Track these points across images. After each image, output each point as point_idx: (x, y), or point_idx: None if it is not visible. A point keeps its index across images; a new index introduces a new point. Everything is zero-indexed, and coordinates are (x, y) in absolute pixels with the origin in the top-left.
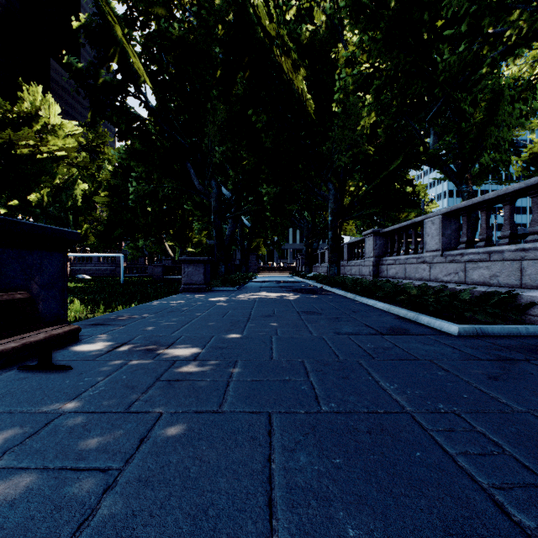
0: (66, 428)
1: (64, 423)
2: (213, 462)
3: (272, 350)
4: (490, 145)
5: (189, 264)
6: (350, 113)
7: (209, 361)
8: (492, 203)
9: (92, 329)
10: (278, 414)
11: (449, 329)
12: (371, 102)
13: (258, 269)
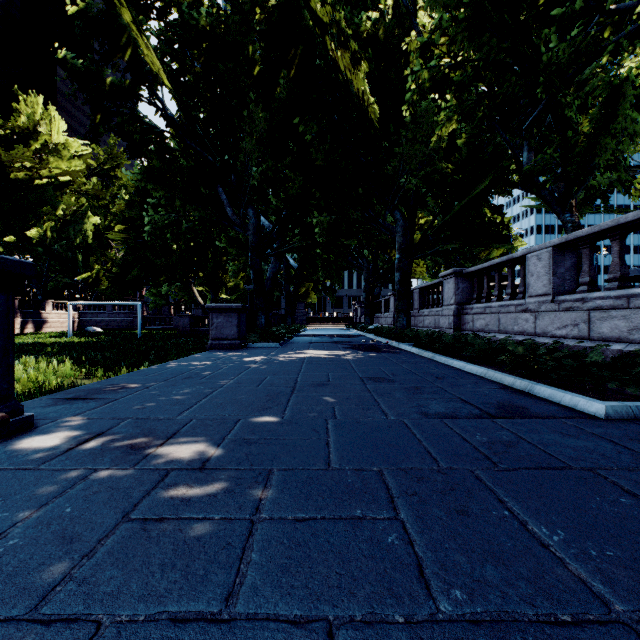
0: None
1: None
2: None
3: (329, 446)
4: (605, 160)
5: (219, 313)
6: (423, 122)
7: (225, 472)
8: (628, 229)
9: (63, 408)
10: (349, 630)
11: (588, 407)
12: (453, 104)
13: (307, 320)
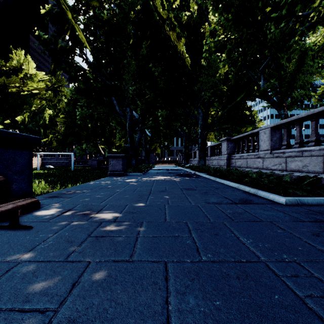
0: (21, 274)
1: (20, 270)
2: (125, 304)
3: (166, 214)
4: (299, 85)
5: (113, 158)
6: (212, 66)
7: (124, 222)
8: (303, 120)
9: (49, 200)
10: (172, 263)
11: (279, 200)
12: (226, 58)
13: (155, 162)
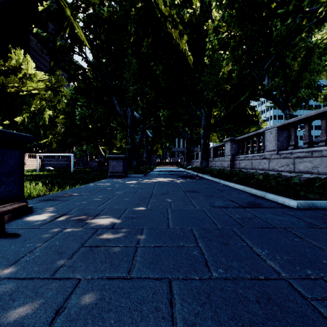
0: None
1: None
2: None
3: (169, 219)
4: (305, 84)
5: (113, 160)
6: (215, 64)
7: (123, 229)
8: (312, 119)
9: (44, 203)
10: (177, 281)
11: (289, 203)
12: (229, 56)
13: (157, 163)
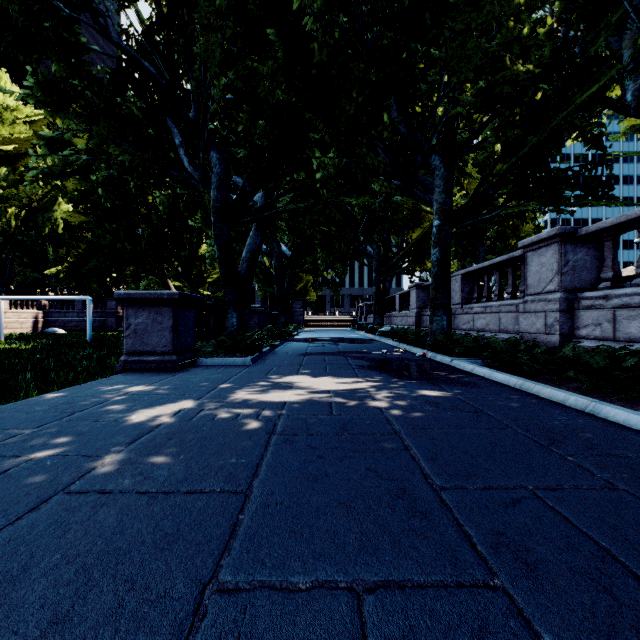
0: None
1: None
2: None
3: None
4: None
5: (139, 307)
6: None
7: None
8: None
9: None
10: None
11: None
12: None
13: (305, 320)
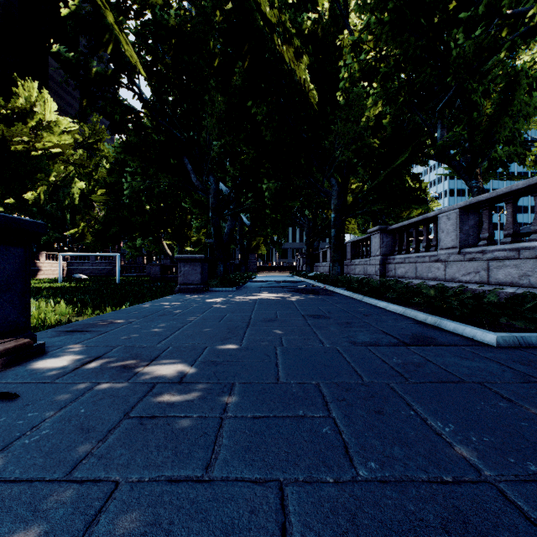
0: None
1: None
2: None
3: (278, 366)
4: (504, 136)
5: (185, 263)
6: (354, 104)
7: (198, 385)
8: (519, 195)
9: (65, 338)
10: (294, 486)
11: (483, 337)
12: (379, 91)
13: (258, 268)
